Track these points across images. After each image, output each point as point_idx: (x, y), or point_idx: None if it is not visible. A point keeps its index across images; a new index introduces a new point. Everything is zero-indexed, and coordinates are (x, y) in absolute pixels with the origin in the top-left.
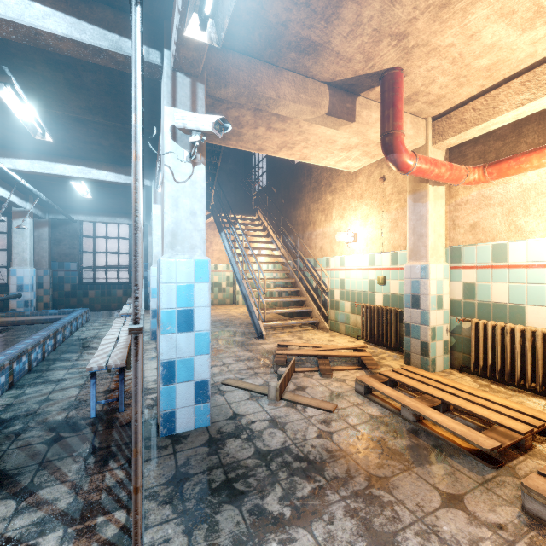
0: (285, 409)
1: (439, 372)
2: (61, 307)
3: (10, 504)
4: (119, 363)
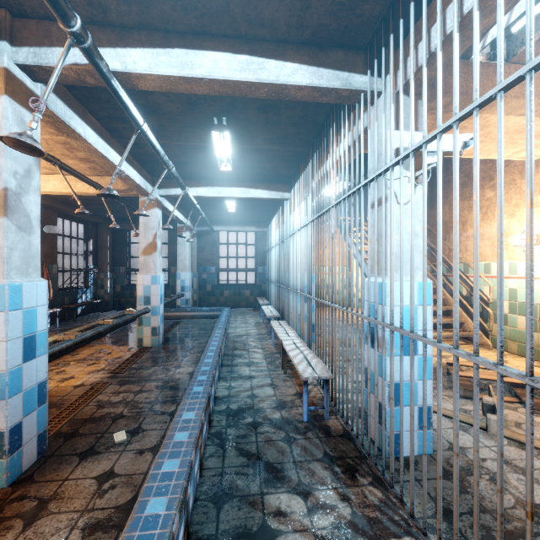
0: (512, 449)
1: None
2: (204, 304)
3: (298, 500)
4: (327, 375)
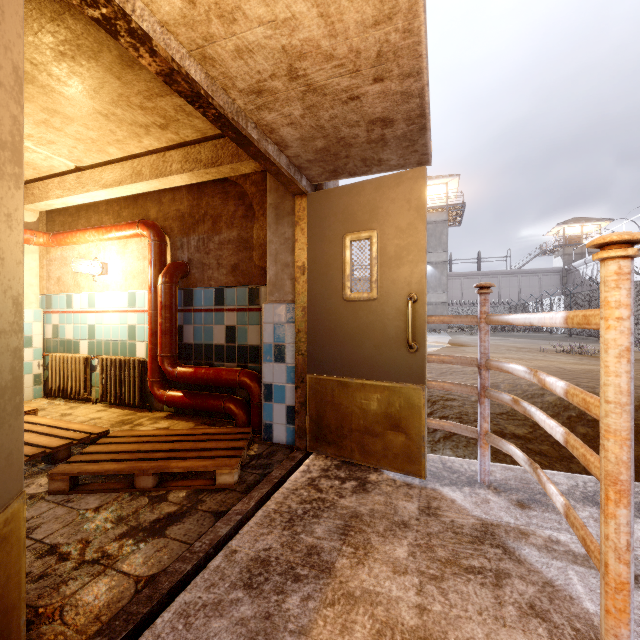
0: None
1: (25, 401)
2: None
3: None
4: None
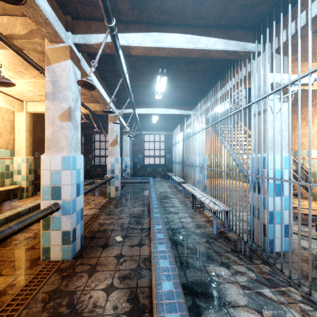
0: None
1: None
2: (136, 176)
3: (225, 269)
4: (228, 209)
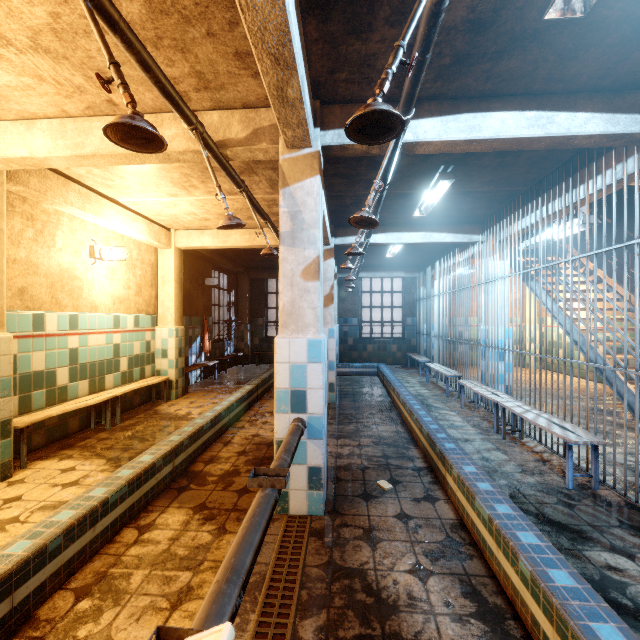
0: None
1: None
2: (345, 359)
3: (624, 559)
4: (599, 441)
